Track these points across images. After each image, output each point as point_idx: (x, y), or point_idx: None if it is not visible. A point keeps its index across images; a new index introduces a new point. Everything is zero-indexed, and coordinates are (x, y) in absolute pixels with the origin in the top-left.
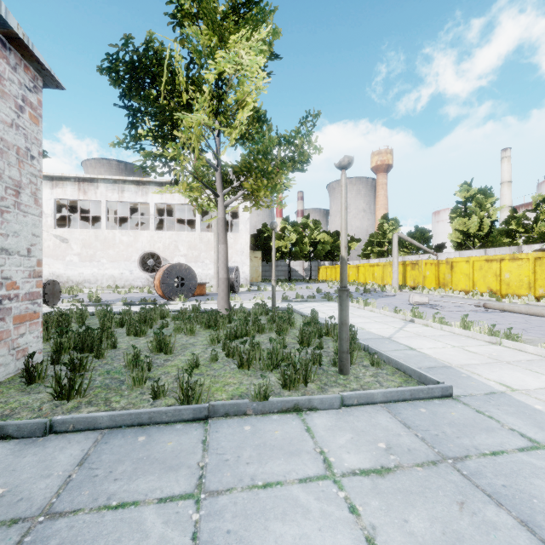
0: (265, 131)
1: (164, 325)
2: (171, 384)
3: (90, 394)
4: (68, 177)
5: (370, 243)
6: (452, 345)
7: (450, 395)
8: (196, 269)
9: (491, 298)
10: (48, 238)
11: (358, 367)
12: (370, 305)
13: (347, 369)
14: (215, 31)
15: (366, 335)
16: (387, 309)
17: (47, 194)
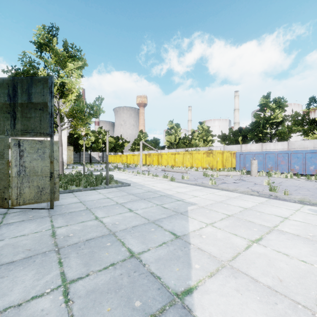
0: (80, 99)
1: None
2: None
3: None
4: None
5: (134, 144)
6: (141, 179)
7: (130, 185)
8: None
9: (171, 168)
10: None
11: (112, 184)
12: (125, 171)
13: (108, 184)
14: (60, 64)
15: (118, 179)
16: (131, 172)
17: None
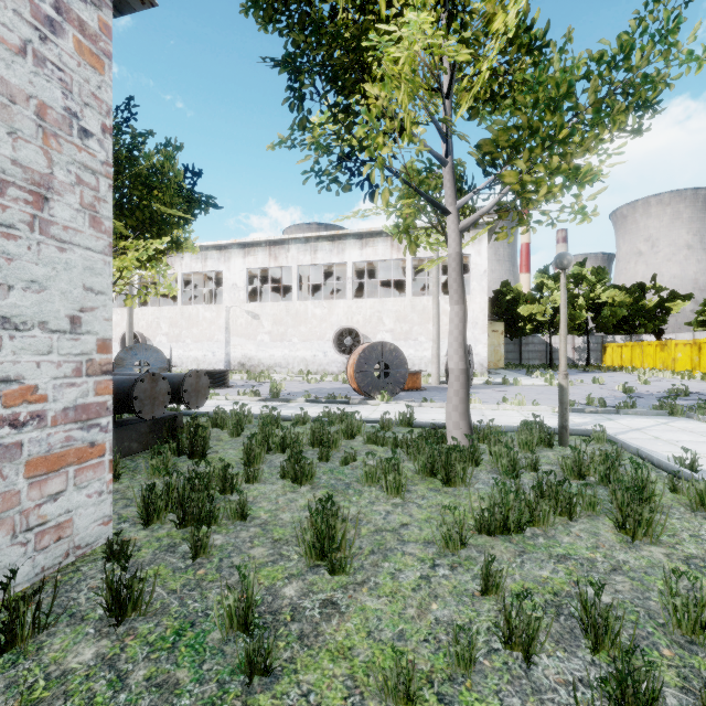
0: (542, 71)
1: (349, 458)
2: None
3: None
4: (259, 242)
5: None
6: None
7: None
8: (406, 350)
9: None
10: (241, 314)
11: None
12: None
13: None
14: None
15: None
16: None
17: (239, 264)
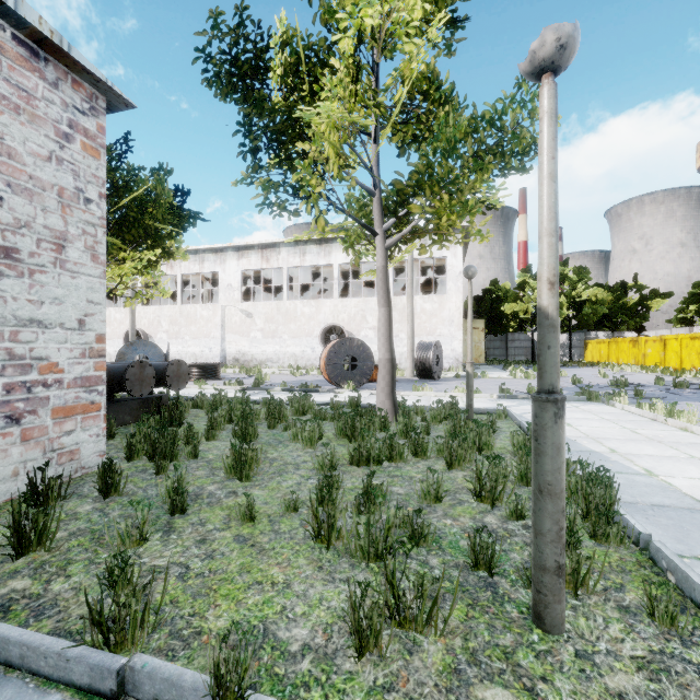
0: (454, 119)
1: (290, 426)
2: (179, 553)
3: (59, 548)
4: (252, 245)
5: (692, 299)
6: None
7: None
8: None
9: None
10: (235, 313)
11: (603, 609)
12: (683, 416)
13: (557, 617)
14: None
15: (655, 495)
16: None
17: (234, 266)
